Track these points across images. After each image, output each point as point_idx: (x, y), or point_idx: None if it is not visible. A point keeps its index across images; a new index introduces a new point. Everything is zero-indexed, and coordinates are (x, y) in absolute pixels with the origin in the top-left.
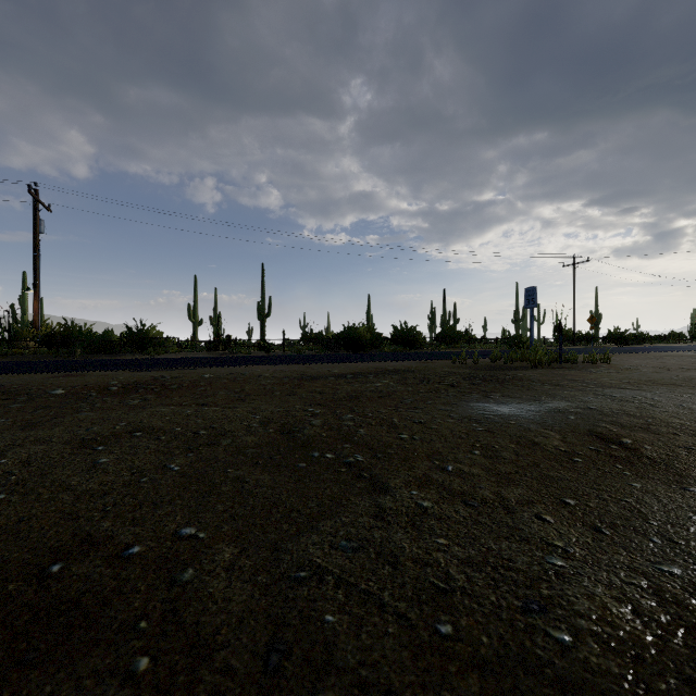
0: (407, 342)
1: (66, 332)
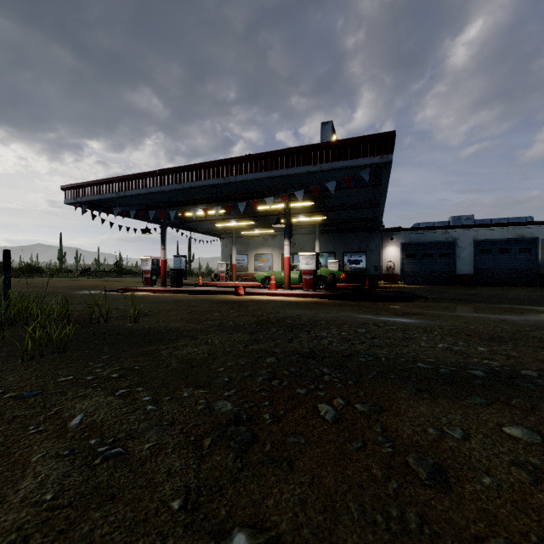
0: None
1: None
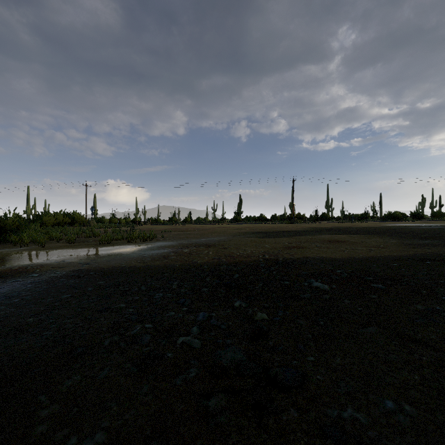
0: (417, 217)
1: (298, 215)
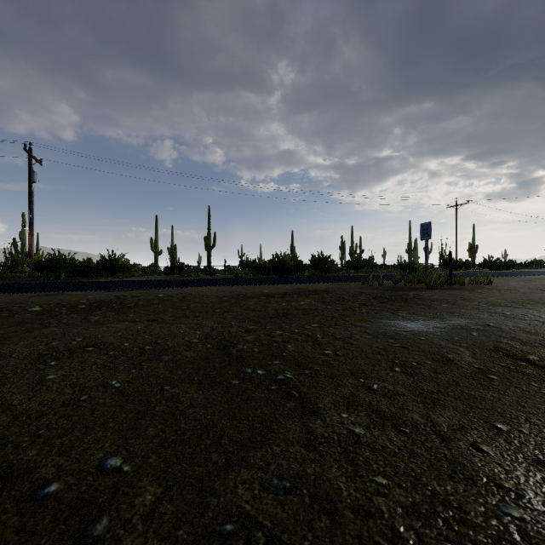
0: (323, 267)
1: (54, 260)
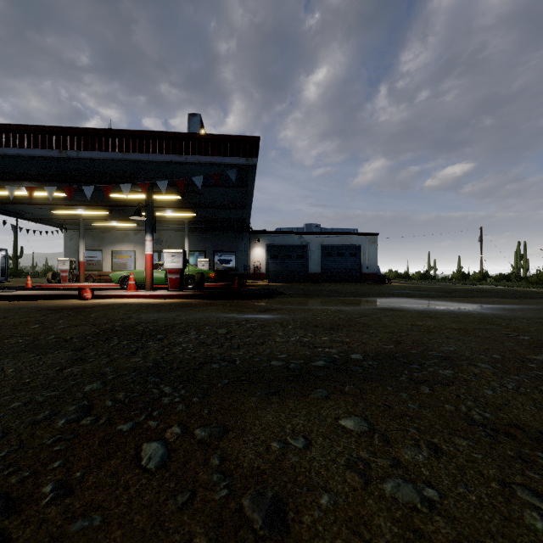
0: None
1: None
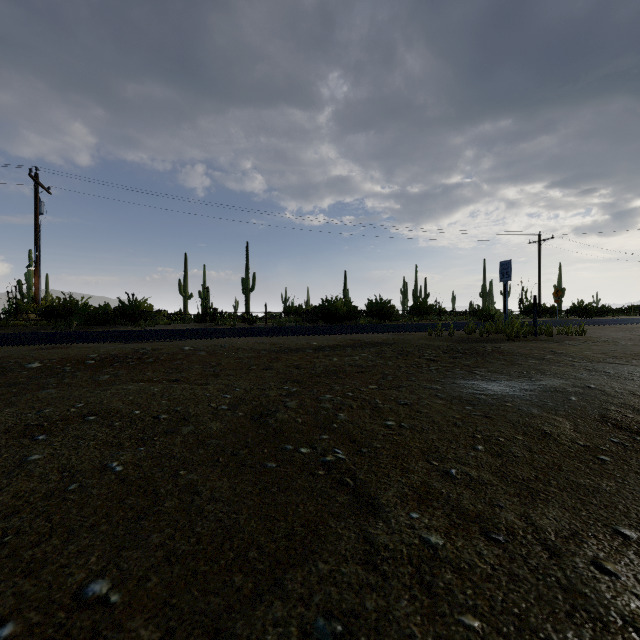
0: (381, 314)
1: (65, 305)
